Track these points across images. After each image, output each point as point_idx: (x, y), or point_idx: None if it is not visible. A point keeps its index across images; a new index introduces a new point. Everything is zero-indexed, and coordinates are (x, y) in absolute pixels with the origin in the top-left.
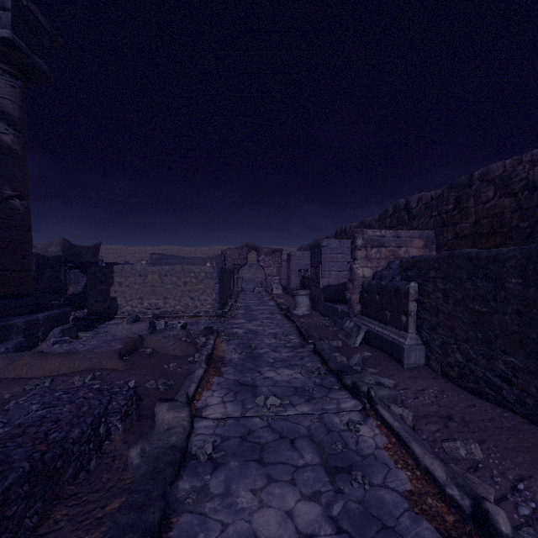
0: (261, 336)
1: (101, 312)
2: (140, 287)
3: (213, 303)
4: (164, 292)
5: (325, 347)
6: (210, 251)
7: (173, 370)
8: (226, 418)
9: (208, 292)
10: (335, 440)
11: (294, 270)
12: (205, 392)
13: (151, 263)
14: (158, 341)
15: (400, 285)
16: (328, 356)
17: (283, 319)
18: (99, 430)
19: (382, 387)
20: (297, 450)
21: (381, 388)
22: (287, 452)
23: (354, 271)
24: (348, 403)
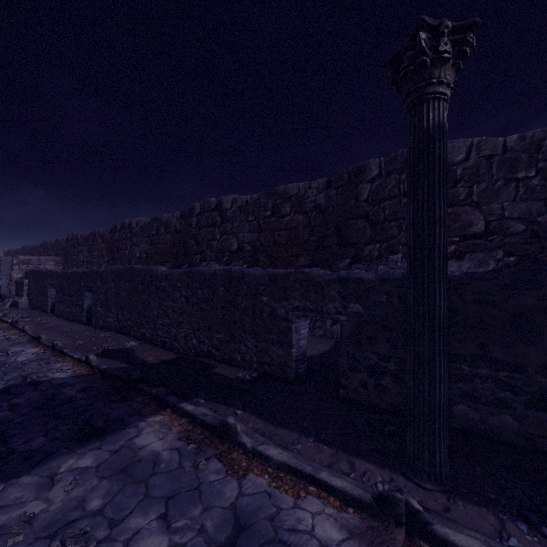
0: None
1: None
2: None
3: None
4: None
5: None
6: None
7: None
8: None
9: None
10: None
11: None
12: None
13: None
14: None
15: (23, 281)
16: None
17: None
18: None
19: None
20: None
21: None
22: None
23: (12, 276)
24: None
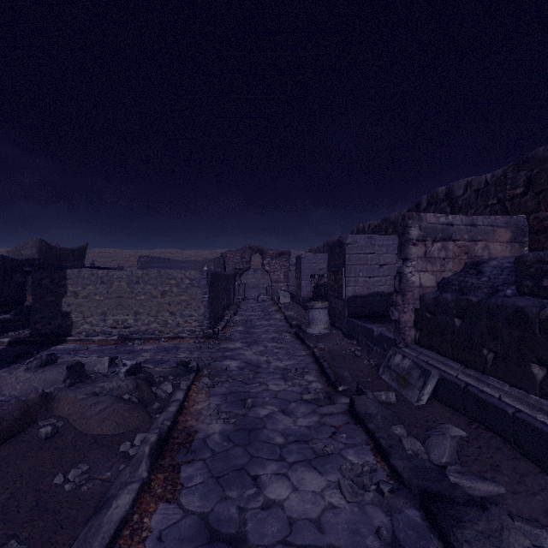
0: (263, 375)
1: (49, 332)
2: (103, 299)
3: (200, 320)
4: (135, 306)
5: (373, 410)
6: (211, 255)
7: (71, 490)
8: None
9: (194, 306)
10: None
11: (305, 275)
12: None
13: (140, 267)
14: (77, 403)
15: (527, 305)
16: (384, 436)
17: (294, 342)
18: None
19: None
20: None
21: None
22: None
23: (405, 278)
24: None
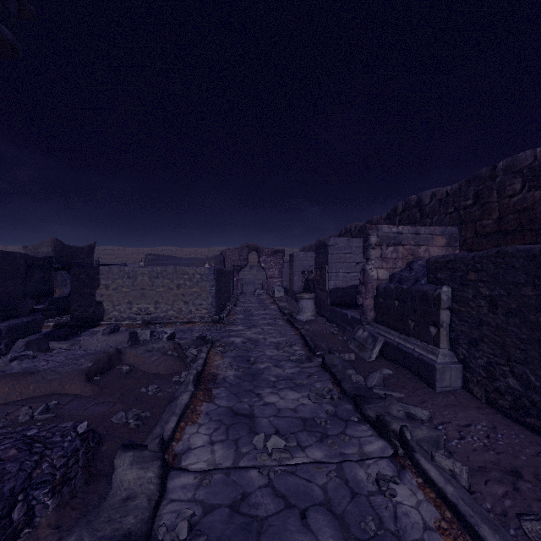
0: (261, 347)
1: (85, 318)
2: (129, 291)
3: (209, 308)
4: (155, 296)
5: (336, 362)
6: (210, 252)
7: (152, 394)
8: (213, 470)
9: (204, 296)
10: (364, 511)
11: (297, 271)
12: (189, 426)
13: (147, 264)
14: (139, 356)
15: (428, 289)
16: (340, 375)
17: (286, 326)
18: (11, 516)
19: (417, 423)
20: (310, 532)
21: (417, 426)
22: (297, 536)
23: (367, 273)
24: (373, 444)
